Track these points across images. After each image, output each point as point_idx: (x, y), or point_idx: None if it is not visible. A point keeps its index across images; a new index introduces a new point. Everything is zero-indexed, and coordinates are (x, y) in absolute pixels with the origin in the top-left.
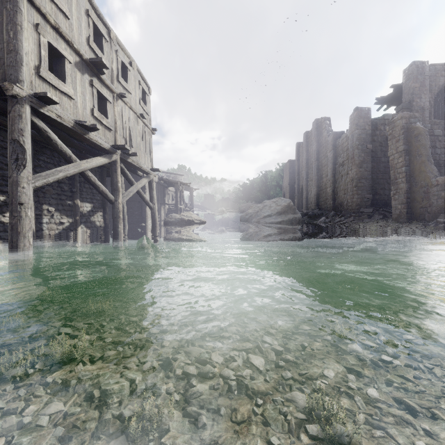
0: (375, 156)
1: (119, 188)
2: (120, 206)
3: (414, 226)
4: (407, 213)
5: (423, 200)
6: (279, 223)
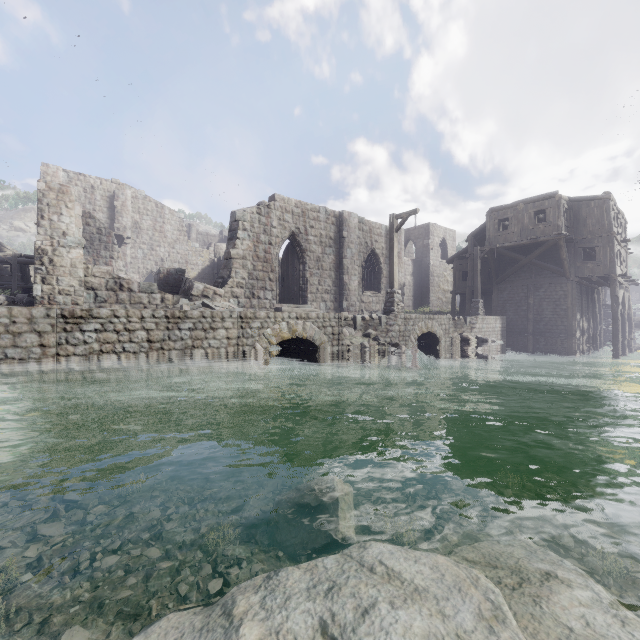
0: None
1: (625, 305)
2: (626, 316)
3: None
4: None
5: None
6: None
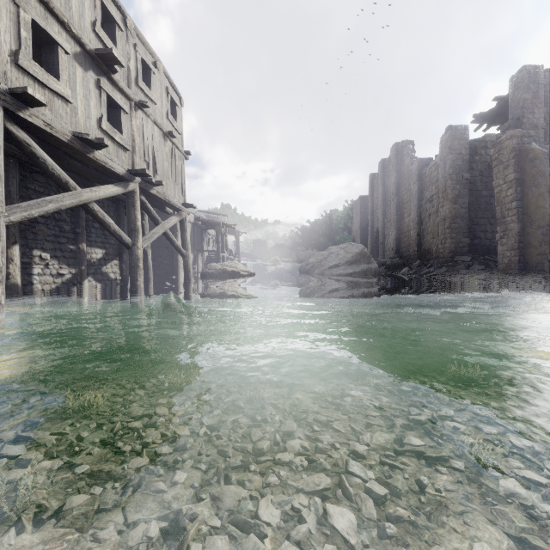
0: (473, 189)
1: (138, 228)
2: (140, 251)
3: (530, 279)
4: (519, 262)
5: (541, 245)
6: (350, 275)
